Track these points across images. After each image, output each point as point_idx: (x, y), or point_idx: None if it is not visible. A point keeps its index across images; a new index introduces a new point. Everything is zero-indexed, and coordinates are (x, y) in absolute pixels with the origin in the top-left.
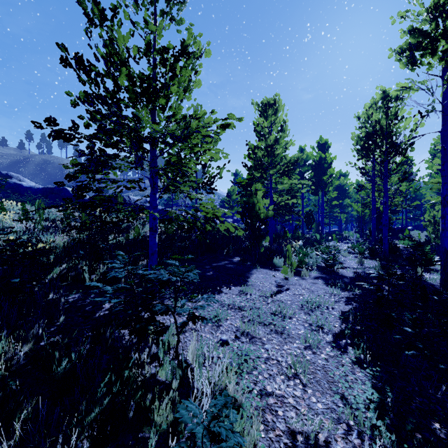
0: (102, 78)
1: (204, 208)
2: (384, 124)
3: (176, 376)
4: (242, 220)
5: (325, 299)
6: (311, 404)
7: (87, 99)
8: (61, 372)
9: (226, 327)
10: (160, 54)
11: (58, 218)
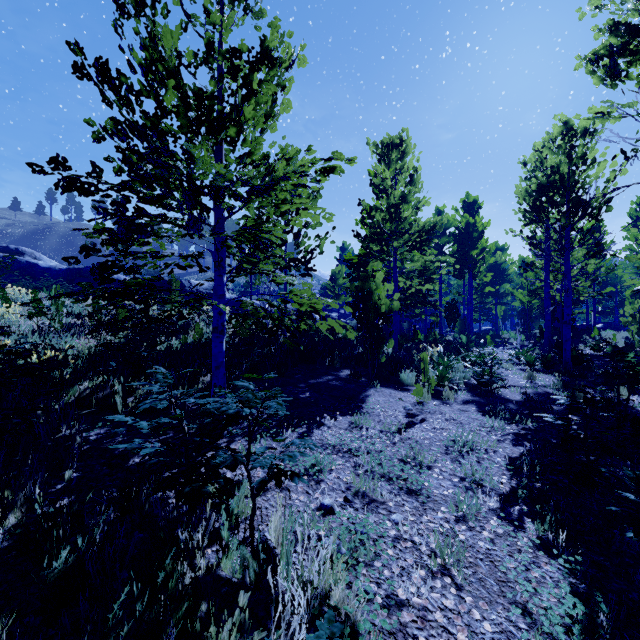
0: (137, 96)
1: (297, 298)
2: (565, 173)
3: (248, 571)
4: (353, 316)
5: (481, 437)
6: (473, 624)
7: (118, 131)
8: (60, 567)
9: (330, 483)
10: (228, 59)
11: (86, 312)
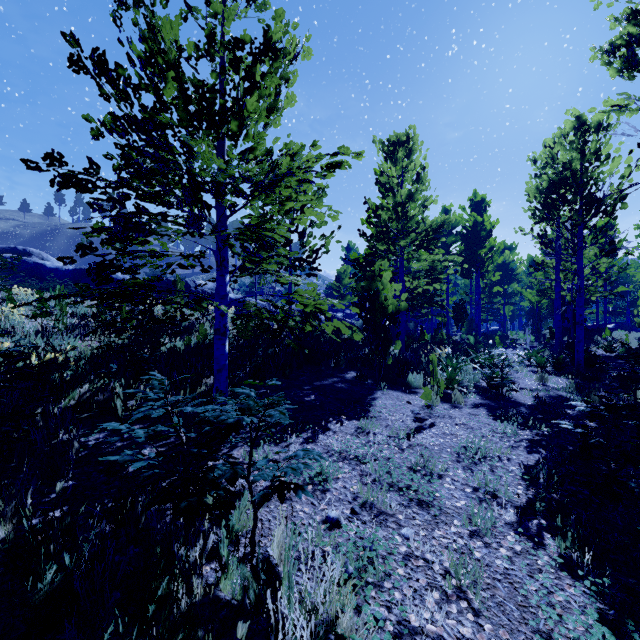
0: (135, 88)
1: (301, 298)
2: (577, 169)
3: (249, 592)
4: (360, 316)
5: (494, 444)
6: None
7: (117, 127)
8: (46, 589)
9: (336, 493)
10: (230, 50)
11: (91, 313)
